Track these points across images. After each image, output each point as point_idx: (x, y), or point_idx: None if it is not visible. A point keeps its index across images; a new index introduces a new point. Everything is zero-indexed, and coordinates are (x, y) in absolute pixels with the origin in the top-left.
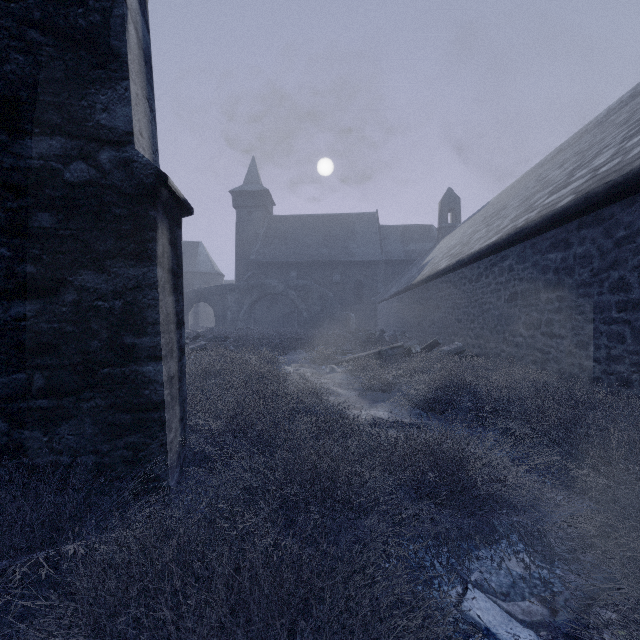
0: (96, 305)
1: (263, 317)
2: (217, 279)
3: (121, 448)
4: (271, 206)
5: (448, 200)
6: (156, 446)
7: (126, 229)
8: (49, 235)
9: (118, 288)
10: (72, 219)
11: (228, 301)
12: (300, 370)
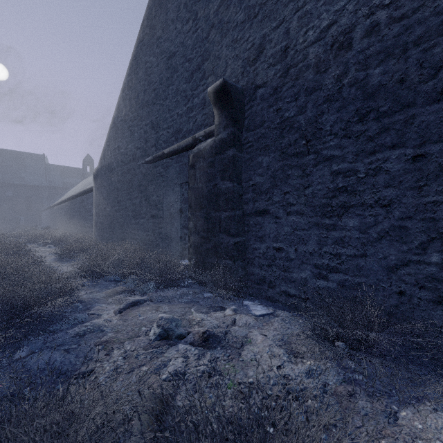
0: None
1: None
2: None
3: None
4: None
5: (87, 160)
6: None
7: None
8: None
9: None
10: None
11: None
12: None
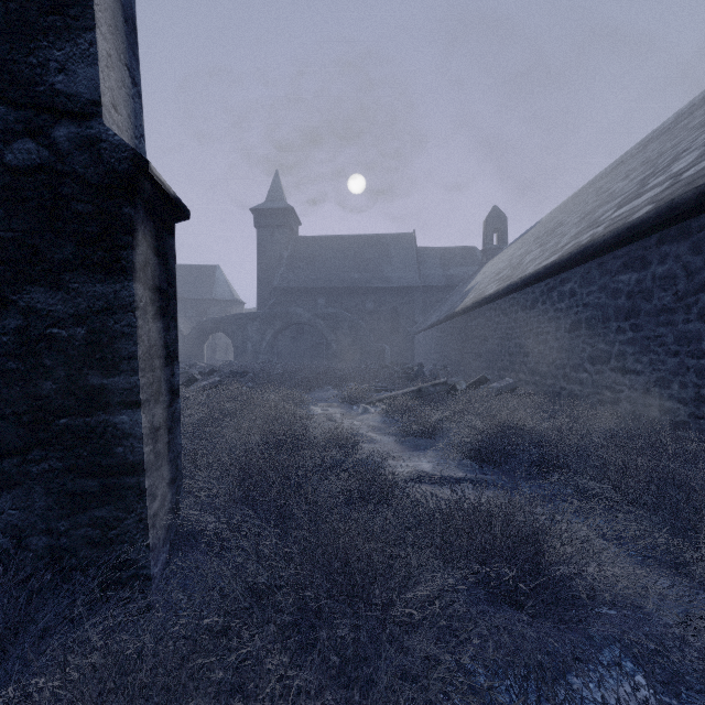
0: (50, 333)
1: (287, 349)
2: (236, 307)
3: (84, 525)
4: (296, 226)
5: (493, 219)
6: (133, 522)
7: (91, 231)
8: None
9: (80, 310)
10: (16, 217)
11: (248, 331)
12: (328, 410)
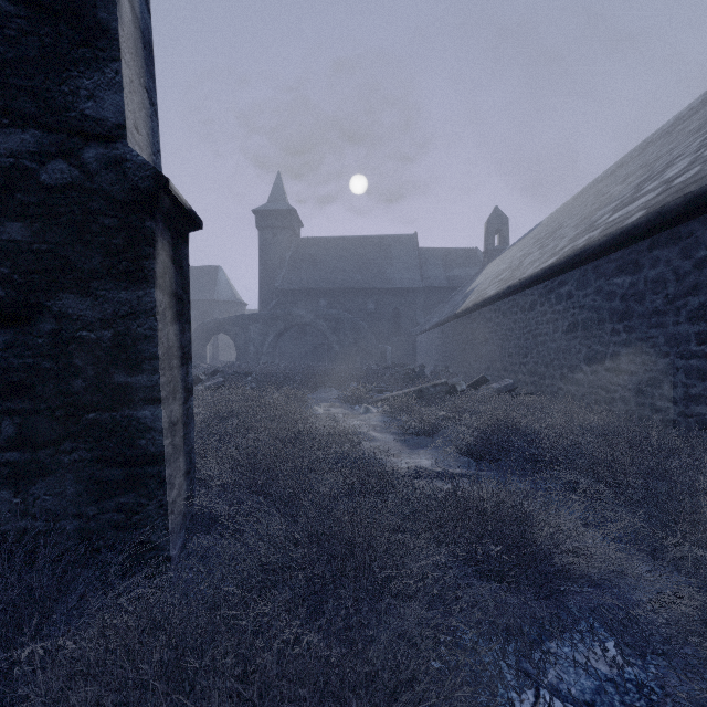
0: (80, 336)
1: (290, 350)
2: (239, 308)
3: (111, 510)
4: (298, 227)
5: (495, 220)
6: (154, 508)
7: (117, 243)
8: (21, 250)
9: (107, 315)
10: (50, 230)
11: (251, 332)
12: (330, 410)
